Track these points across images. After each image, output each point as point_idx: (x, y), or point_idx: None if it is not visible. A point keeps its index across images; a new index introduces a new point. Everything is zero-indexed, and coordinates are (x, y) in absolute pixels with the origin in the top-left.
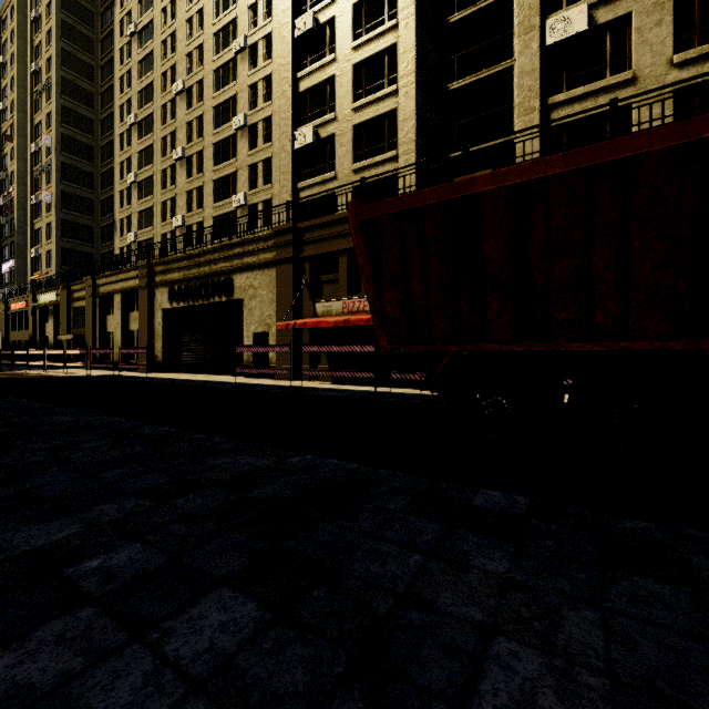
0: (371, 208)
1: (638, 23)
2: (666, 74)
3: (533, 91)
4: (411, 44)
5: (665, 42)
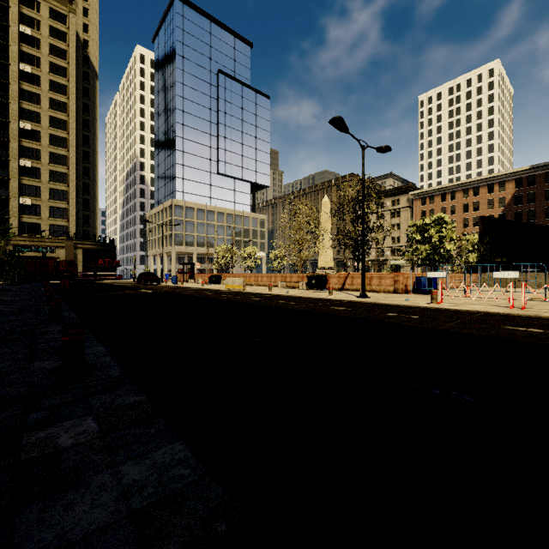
0: (2, 259)
1: (42, 208)
2: (48, 220)
3: (17, 212)
4: None
5: (48, 214)
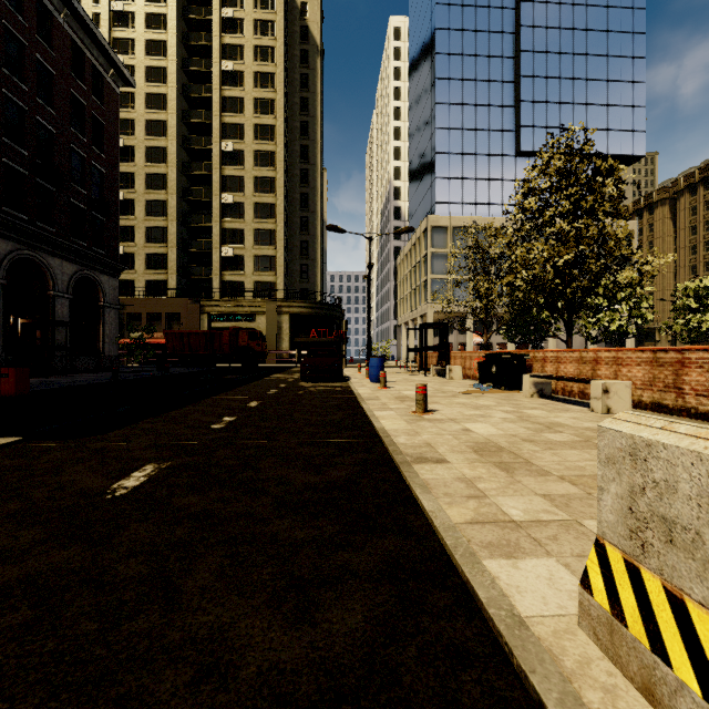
0: (167, 331)
1: (246, 259)
2: (252, 276)
3: (218, 268)
4: (174, 232)
5: (252, 267)
